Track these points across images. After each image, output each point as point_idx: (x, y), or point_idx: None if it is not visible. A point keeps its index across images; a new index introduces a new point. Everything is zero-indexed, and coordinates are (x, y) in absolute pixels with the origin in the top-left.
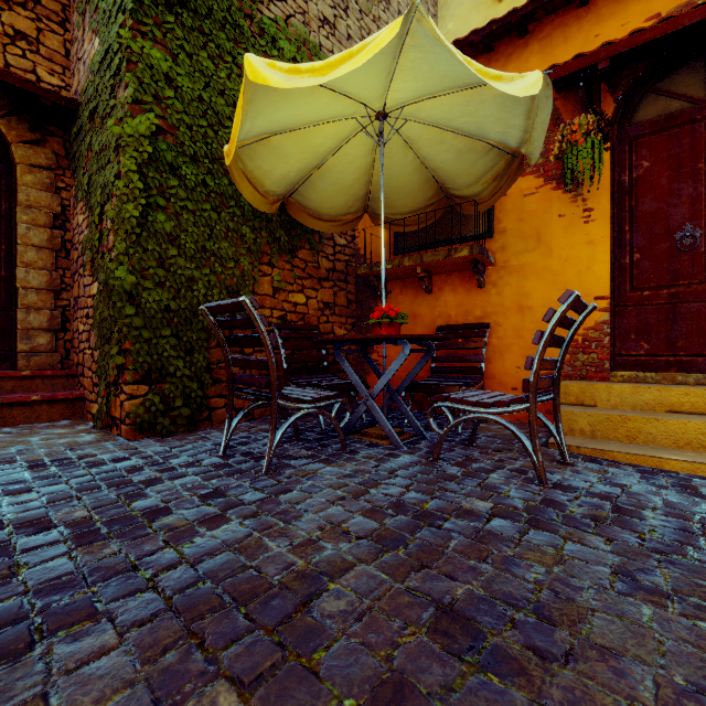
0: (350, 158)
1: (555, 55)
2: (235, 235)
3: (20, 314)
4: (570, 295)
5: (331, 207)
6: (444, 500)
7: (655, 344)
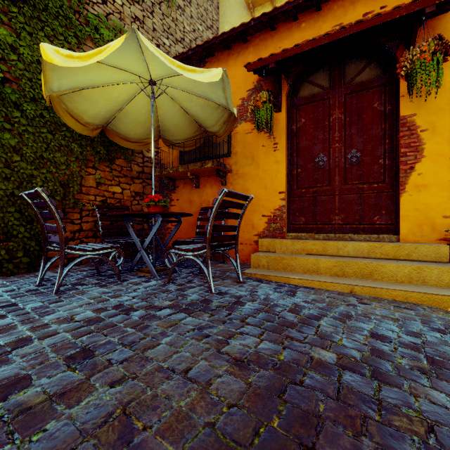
0: (140, 105)
1: (260, 55)
2: (66, 149)
3: None
4: (222, 191)
5: (135, 134)
6: (148, 302)
7: (307, 218)
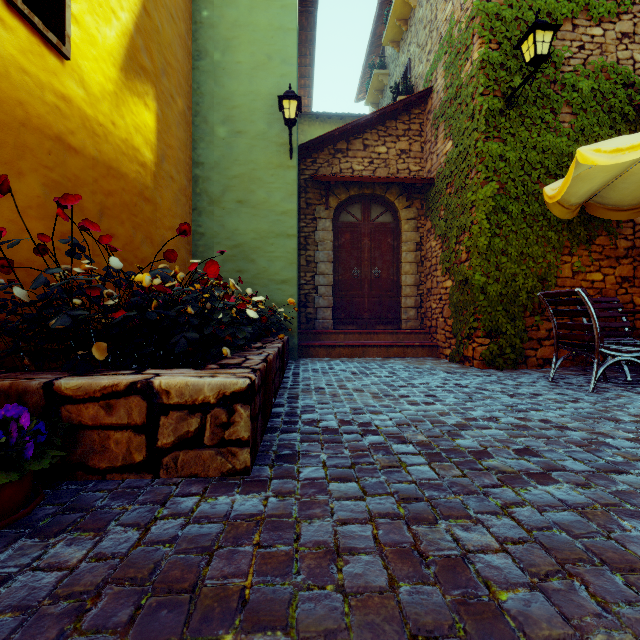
0: None
1: None
2: (542, 239)
3: (403, 300)
4: None
5: (632, 199)
6: None
7: None
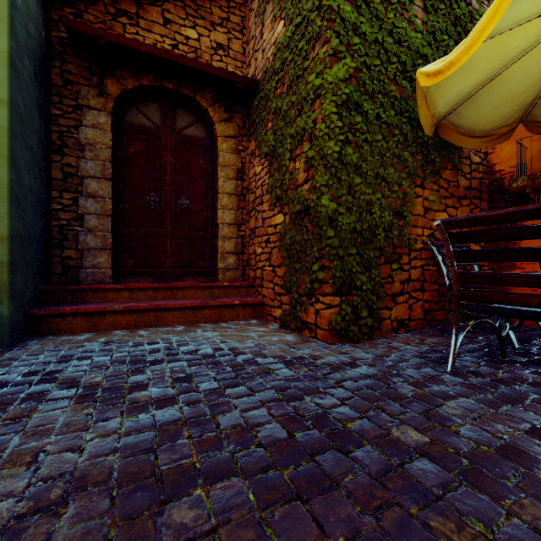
0: (538, 58)
1: None
2: (398, 161)
3: (220, 242)
4: None
5: (488, 122)
6: None
7: None
